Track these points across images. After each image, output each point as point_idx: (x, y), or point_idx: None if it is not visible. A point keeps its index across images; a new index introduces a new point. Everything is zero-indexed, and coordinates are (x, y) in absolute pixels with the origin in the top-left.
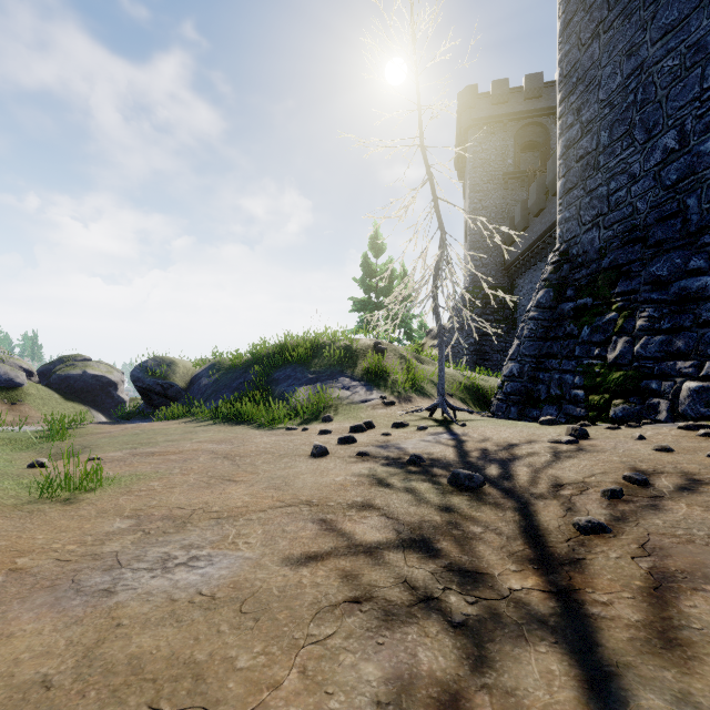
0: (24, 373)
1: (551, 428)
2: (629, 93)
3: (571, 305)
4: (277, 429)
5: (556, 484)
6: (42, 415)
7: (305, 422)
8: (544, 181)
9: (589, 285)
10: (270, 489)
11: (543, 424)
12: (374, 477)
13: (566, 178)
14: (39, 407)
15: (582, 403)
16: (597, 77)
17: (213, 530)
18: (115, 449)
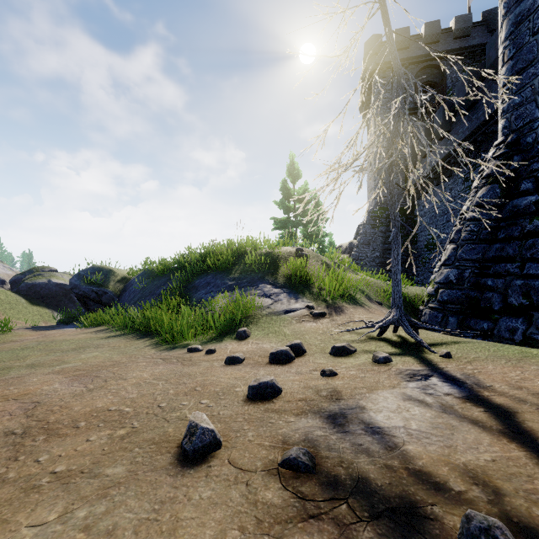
0: None
1: None
2: None
3: (532, 199)
4: (178, 349)
5: None
6: (7, 317)
7: (216, 337)
8: (450, 105)
9: None
10: None
11: None
12: None
13: (515, 58)
14: (5, 311)
15: None
16: None
17: None
18: None
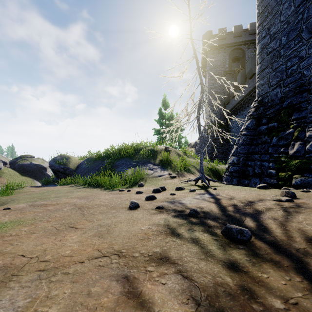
0: (2, 163)
1: (267, 191)
2: (299, 14)
3: (265, 127)
4: (114, 191)
5: (308, 238)
6: (10, 182)
7: (129, 186)
8: (244, 73)
9: (275, 116)
10: (95, 237)
11: (260, 188)
12: (168, 227)
13: (261, 64)
14: (8, 179)
15: (274, 176)
16: (279, 9)
17: (28, 289)
18: (25, 202)
